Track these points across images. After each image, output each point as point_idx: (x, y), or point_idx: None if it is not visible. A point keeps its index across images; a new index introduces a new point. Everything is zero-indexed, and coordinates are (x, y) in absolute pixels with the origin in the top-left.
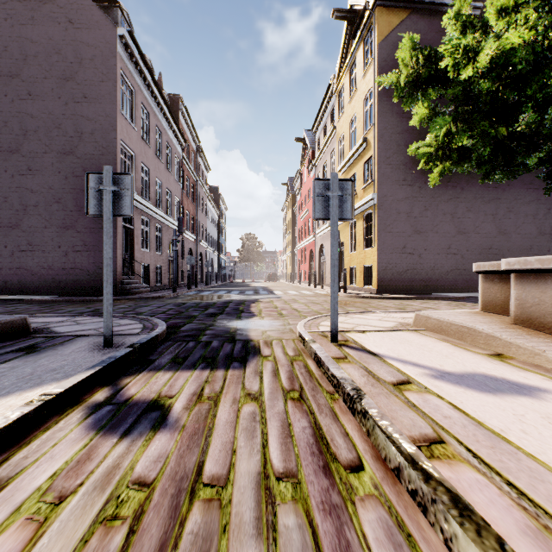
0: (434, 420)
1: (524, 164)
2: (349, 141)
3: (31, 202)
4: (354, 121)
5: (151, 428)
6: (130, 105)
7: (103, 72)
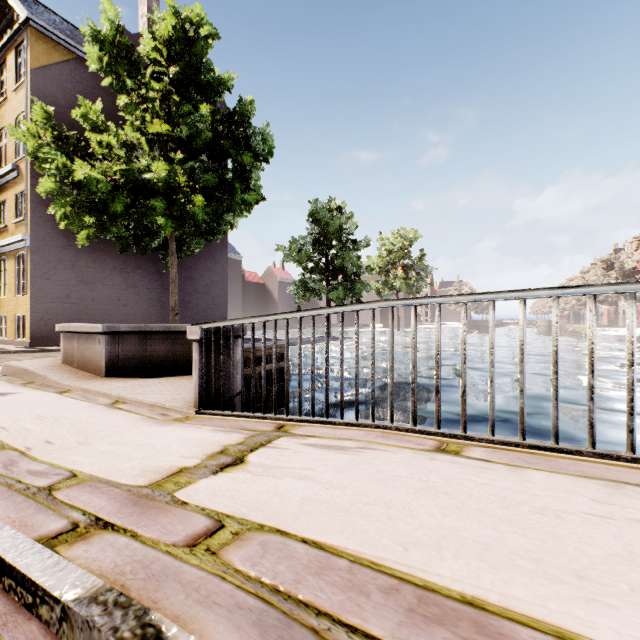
0: None
1: (151, 246)
2: None
3: None
4: (5, 134)
5: None
6: None
7: None
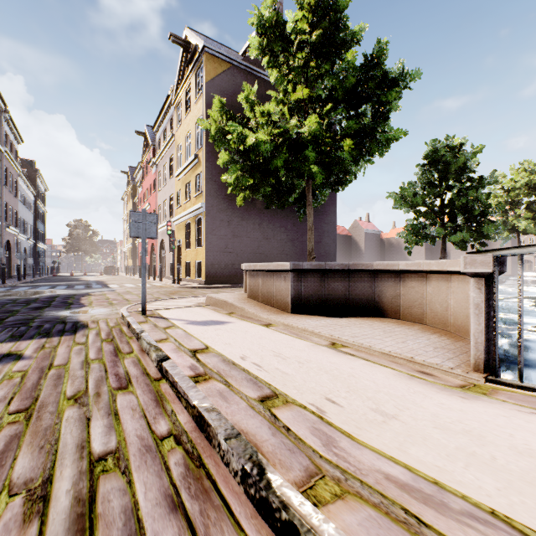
0: (171, 335)
1: (288, 200)
2: (185, 153)
3: None
4: (189, 136)
5: (14, 360)
6: None
7: None
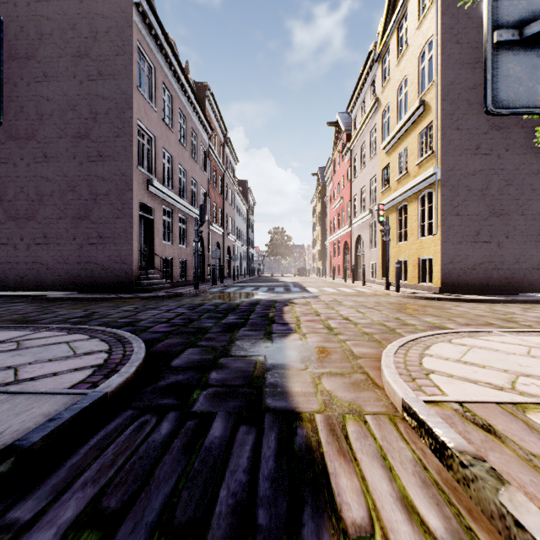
0: None
1: None
2: (397, 111)
3: (46, 191)
4: (403, 85)
5: None
6: (150, 84)
7: (118, 45)
